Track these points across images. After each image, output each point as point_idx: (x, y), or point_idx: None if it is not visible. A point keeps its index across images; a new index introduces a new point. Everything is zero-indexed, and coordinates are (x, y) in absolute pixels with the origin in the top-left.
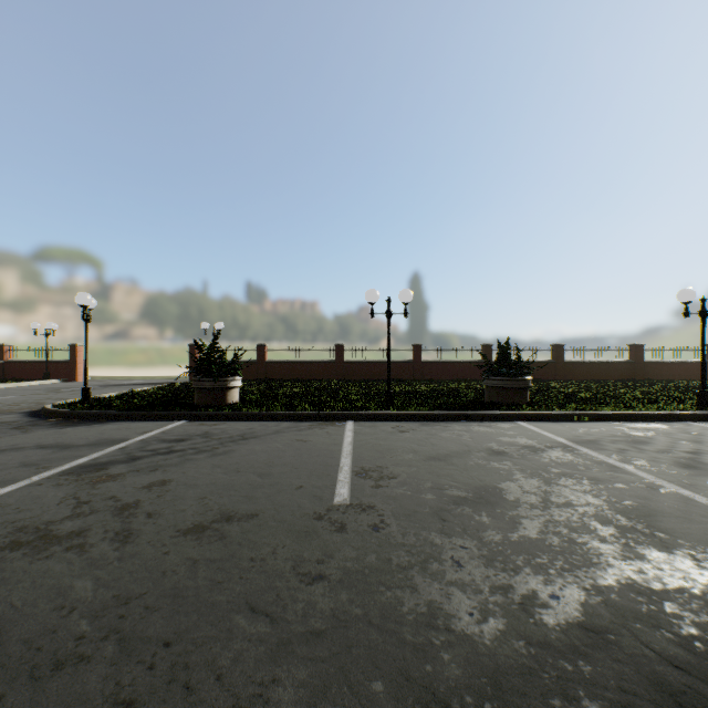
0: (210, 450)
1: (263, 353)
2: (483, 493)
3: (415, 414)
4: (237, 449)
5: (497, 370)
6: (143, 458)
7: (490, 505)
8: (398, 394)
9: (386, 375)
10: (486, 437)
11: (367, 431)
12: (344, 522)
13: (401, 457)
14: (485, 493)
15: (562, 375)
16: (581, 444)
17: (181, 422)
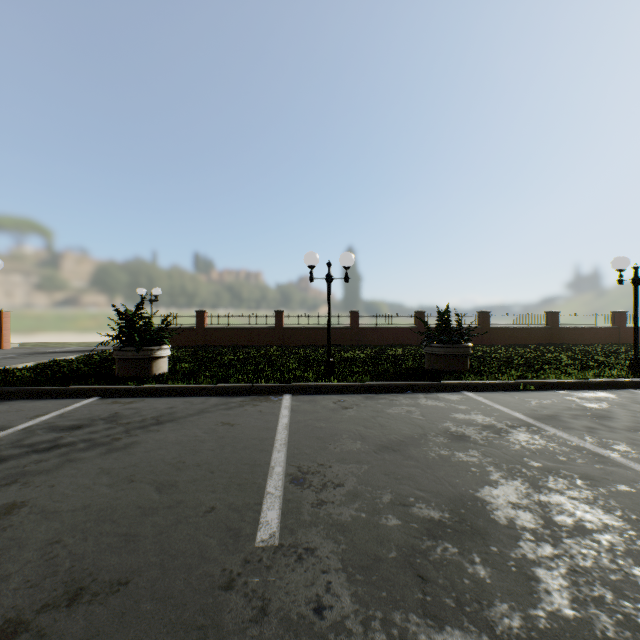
0: (107, 443)
1: (203, 319)
2: (463, 512)
3: (357, 385)
4: (143, 440)
5: (437, 336)
6: (7, 460)
7: (479, 536)
8: (338, 361)
9: (325, 341)
10: (438, 414)
11: (306, 409)
12: (268, 595)
13: (346, 447)
14: (465, 512)
15: (488, 340)
16: (543, 421)
17: (92, 399)
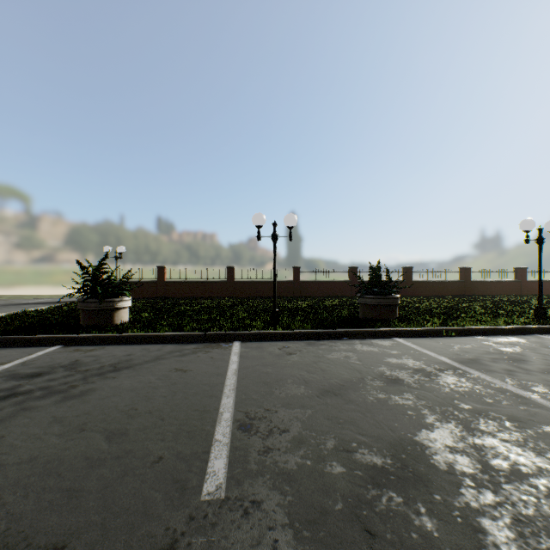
0: (64, 391)
1: (163, 274)
2: (404, 457)
3: (300, 333)
4: (99, 387)
5: (370, 289)
6: None
7: (422, 483)
8: (282, 311)
9: (271, 293)
10: (373, 358)
11: (254, 355)
12: None
13: (291, 392)
14: (406, 457)
15: (411, 292)
16: (467, 364)
17: (55, 347)
